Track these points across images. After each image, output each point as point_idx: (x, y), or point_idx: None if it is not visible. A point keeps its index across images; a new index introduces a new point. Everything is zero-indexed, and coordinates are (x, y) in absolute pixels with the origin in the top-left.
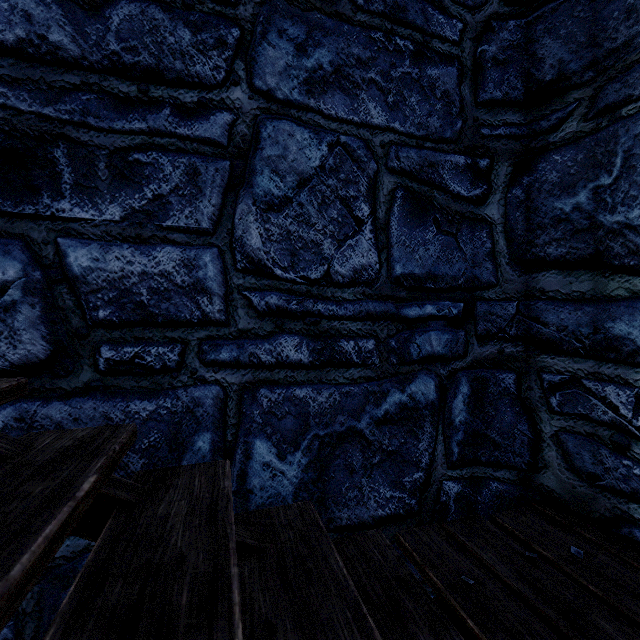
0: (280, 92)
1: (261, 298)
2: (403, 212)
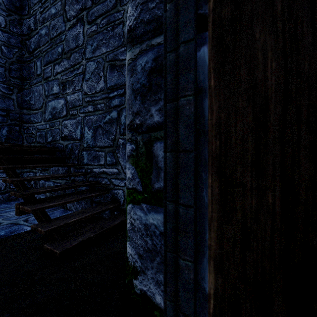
0: None
1: None
2: None
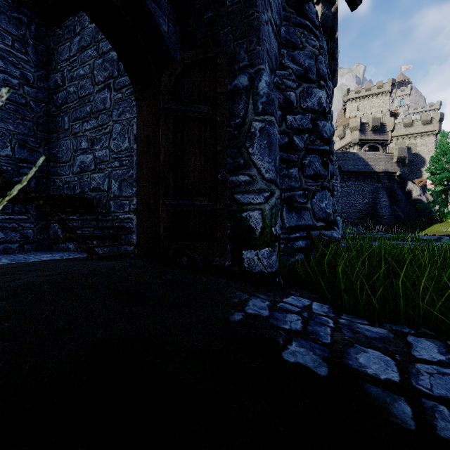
0: None
1: None
2: (18, 146)
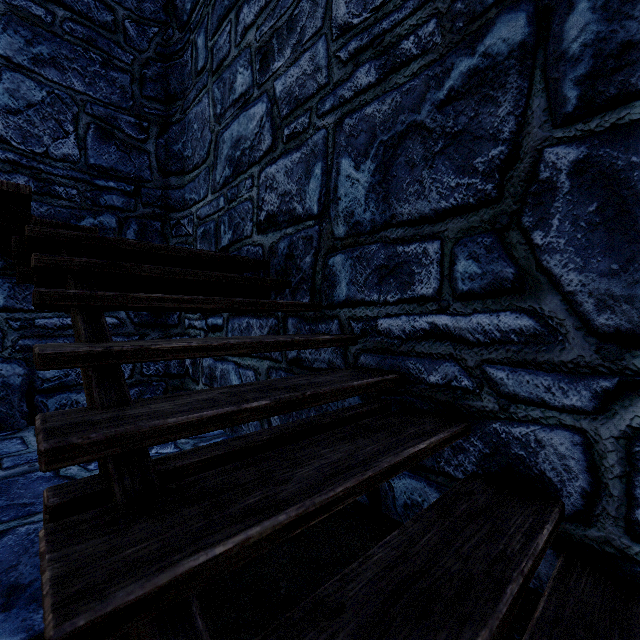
0: (16, 60)
1: (3, 153)
2: (95, 135)
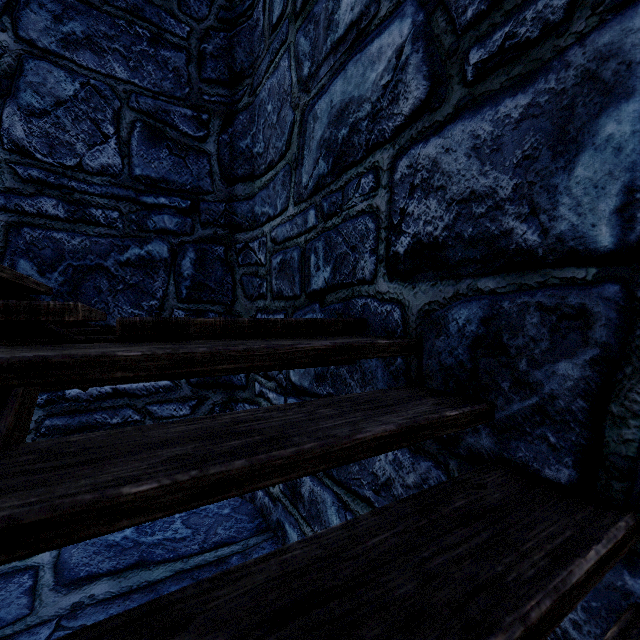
0: (41, 43)
1: (25, 170)
2: (142, 136)
